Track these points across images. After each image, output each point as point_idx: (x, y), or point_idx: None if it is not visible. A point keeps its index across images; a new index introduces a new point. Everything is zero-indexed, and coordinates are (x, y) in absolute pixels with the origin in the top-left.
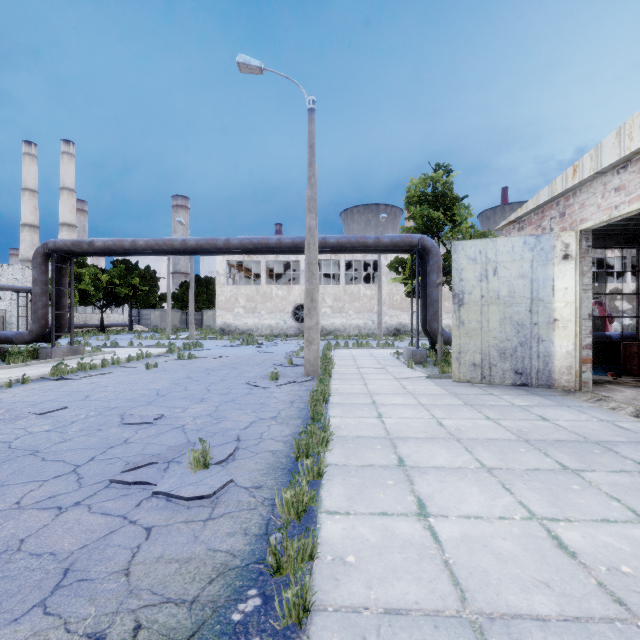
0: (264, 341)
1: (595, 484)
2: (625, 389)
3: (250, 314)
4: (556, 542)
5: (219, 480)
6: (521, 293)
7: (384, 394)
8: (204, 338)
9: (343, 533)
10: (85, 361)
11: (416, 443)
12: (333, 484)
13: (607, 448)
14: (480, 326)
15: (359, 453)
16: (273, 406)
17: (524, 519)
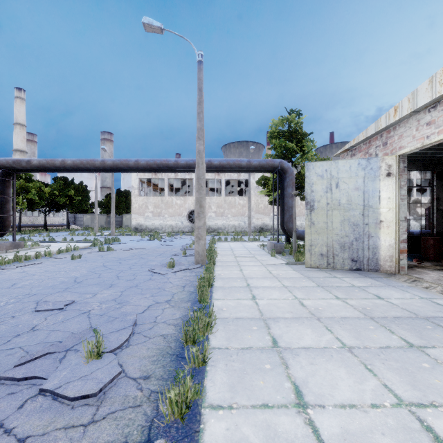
0: (166, 237)
1: (440, 361)
2: (429, 272)
3: (157, 217)
4: (432, 435)
5: (108, 373)
6: (356, 201)
7: (256, 278)
8: (122, 234)
9: (226, 435)
10: (24, 253)
11: (285, 323)
12: (216, 371)
13: (436, 324)
14: (326, 226)
15: (239, 335)
16: (168, 290)
17: (394, 406)
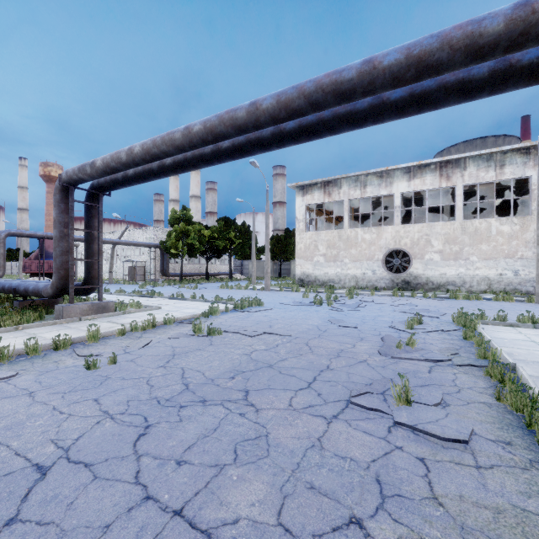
0: (345, 297)
1: None
2: None
3: (331, 263)
4: None
5: None
6: None
7: None
8: (279, 289)
9: None
10: (92, 325)
11: None
12: None
13: None
14: None
15: None
16: None
17: None
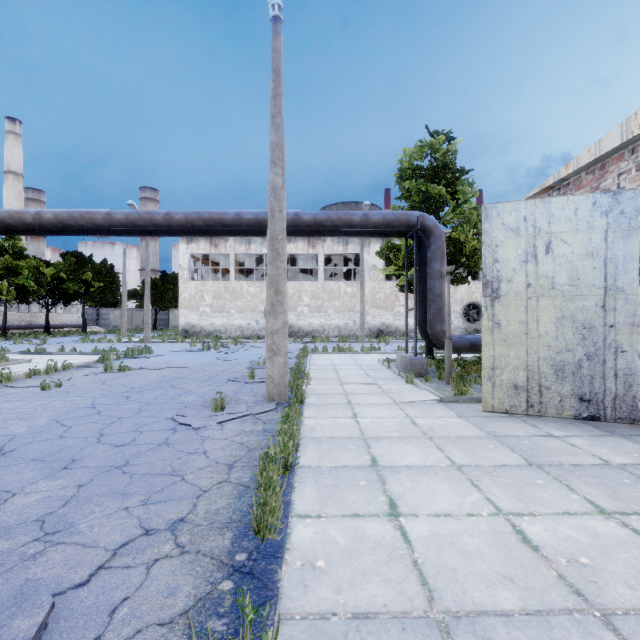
0: (231, 344)
1: None
2: None
3: (218, 313)
4: None
5: None
6: (589, 280)
7: (387, 439)
8: (162, 341)
9: None
10: None
11: None
12: None
13: None
14: (525, 329)
15: None
16: (191, 481)
17: None
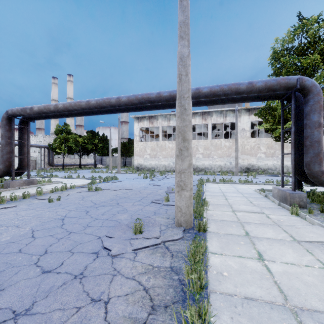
0: (159, 175)
1: None
2: None
3: (153, 158)
4: None
5: None
6: None
7: None
8: (126, 172)
9: None
10: (29, 190)
11: None
12: None
13: None
14: None
15: None
16: None
17: None
